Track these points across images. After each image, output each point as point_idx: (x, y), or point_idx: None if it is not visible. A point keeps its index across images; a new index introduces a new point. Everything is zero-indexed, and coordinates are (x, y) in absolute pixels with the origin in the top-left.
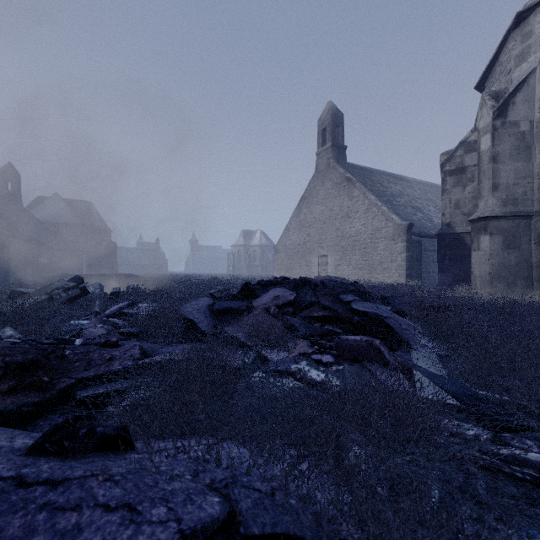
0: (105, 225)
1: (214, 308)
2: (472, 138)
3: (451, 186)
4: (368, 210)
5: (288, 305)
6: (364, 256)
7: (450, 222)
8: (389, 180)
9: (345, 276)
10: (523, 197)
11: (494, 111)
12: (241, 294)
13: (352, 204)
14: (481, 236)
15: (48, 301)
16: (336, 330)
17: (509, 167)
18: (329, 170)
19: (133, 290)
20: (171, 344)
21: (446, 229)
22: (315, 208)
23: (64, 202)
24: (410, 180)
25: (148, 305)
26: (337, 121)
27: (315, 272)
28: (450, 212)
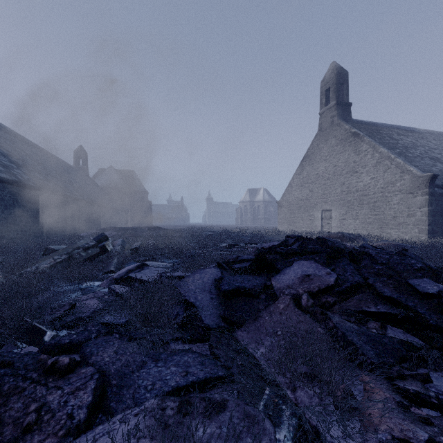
0: (144, 188)
1: (222, 288)
2: None
3: None
4: (378, 163)
5: (327, 291)
6: (373, 211)
7: None
8: (398, 132)
9: (351, 230)
10: None
11: None
12: (255, 265)
13: (359, 159)
14: None
15: (68, 261)
16: (410, 338)
17: None
18: (333, 128)
19: (151, 246)
20: (159, 352)
21: None
22: (318, 165)
23: (116, 172)
24: (421, 131)
25: (160, 263)
26: (341, 80)
27: (318, 226)
28: None
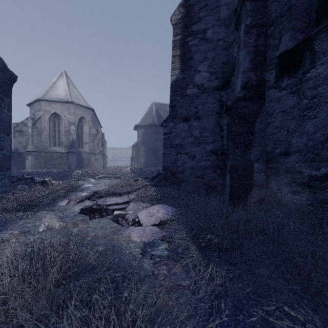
0: None
1: None
2: (26, 122)
3: (18, 136)
4: None
5: None
6: None
7: (17, 148)
8: None
9: None
10: (40, 146)
11: (32, 123)
12: None
13: None
14: (29, 156)
15: None
16: None
17: (36, 138)
18: None
19: None
20: None
21: (16, 150)
22: None
23: None
24: None
25: None
26: None
27: None
28: (17, 144)
